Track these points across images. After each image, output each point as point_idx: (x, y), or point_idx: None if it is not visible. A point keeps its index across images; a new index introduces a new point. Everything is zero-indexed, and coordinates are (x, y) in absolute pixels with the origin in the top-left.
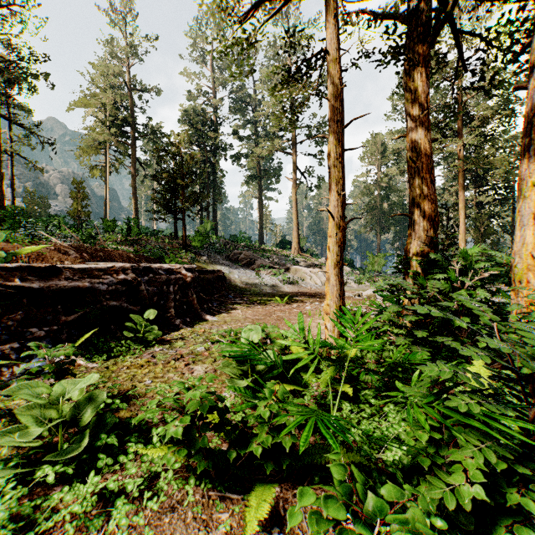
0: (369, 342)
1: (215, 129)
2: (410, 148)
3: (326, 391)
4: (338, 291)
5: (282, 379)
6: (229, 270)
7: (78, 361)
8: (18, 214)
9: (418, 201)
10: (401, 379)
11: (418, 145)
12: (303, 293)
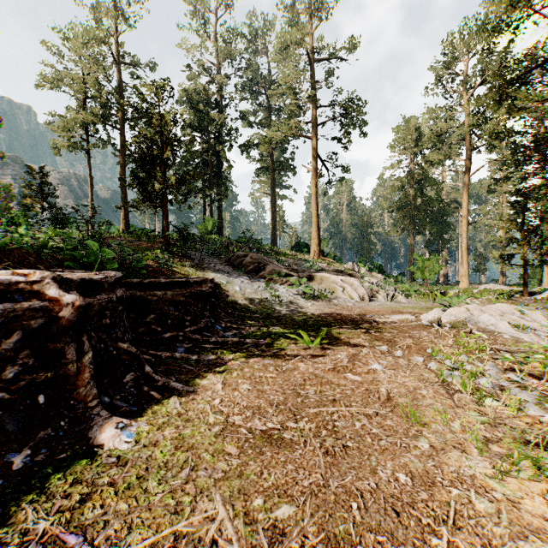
0: None
1: (219, 110)
2: None
3: None
4: None
5: None
6: (227, 279)
7: None
8: None
9: None
10: None
11: None
12: (338, 316)
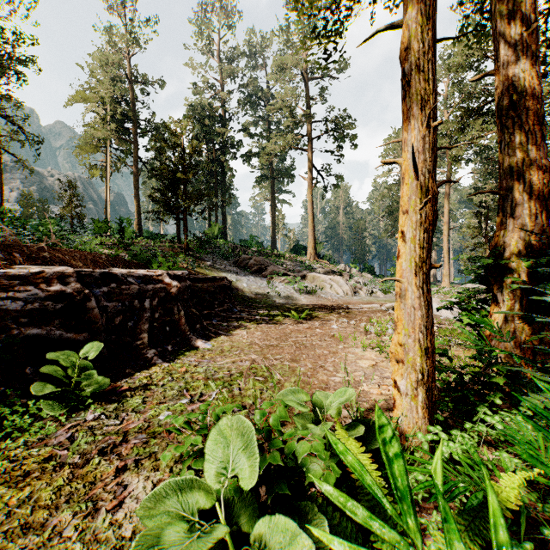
0: None
1: (223, 124)
2: (505, 87)
3: None
4: (423, 318)
5: None
6: (236, 277)
7: None
8: (5, 215)
9: (519, 170)
10: None
11: (519, 81)
12: (323, 305)
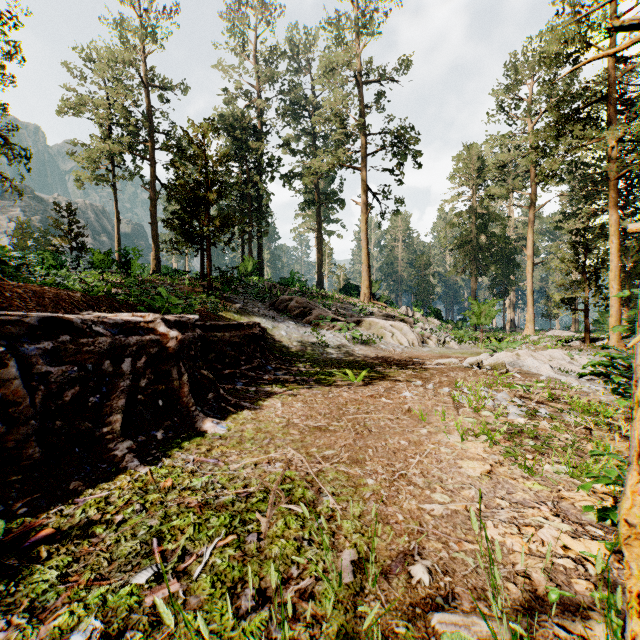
0: None
1: (259, 138)
2: None
3: None
4: None
5: None
6: (273, 324)
7: None
8: None
9: None
10: None
11: None
12: (384, 360)
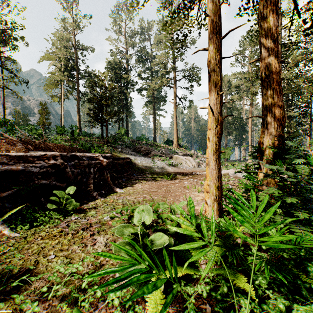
0: (277, 237)
1: (127, 72)
2: (264, 67)
3: (218, 277)
4: (216, 173)
5: (172, 256)
6: (134, 157)
7: (3, 231)
8: (7, 123)
9: (270, 106)
10: (291, 262)
11: (270, 64)
12: (181, 172)
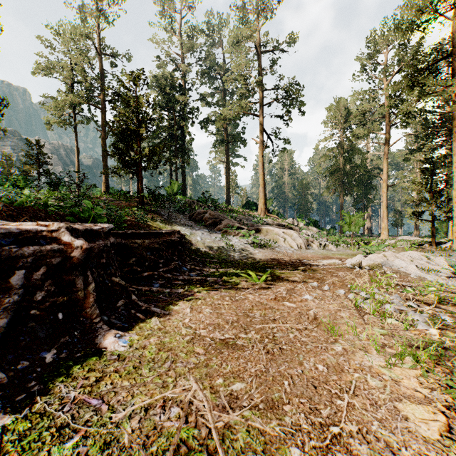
0: None
1: (183, 93)
2: None
3: None
4: None
5: None
6: (191, 231)
7: None
8: None
9: None
10: None
11: None
12: (280, 261)
